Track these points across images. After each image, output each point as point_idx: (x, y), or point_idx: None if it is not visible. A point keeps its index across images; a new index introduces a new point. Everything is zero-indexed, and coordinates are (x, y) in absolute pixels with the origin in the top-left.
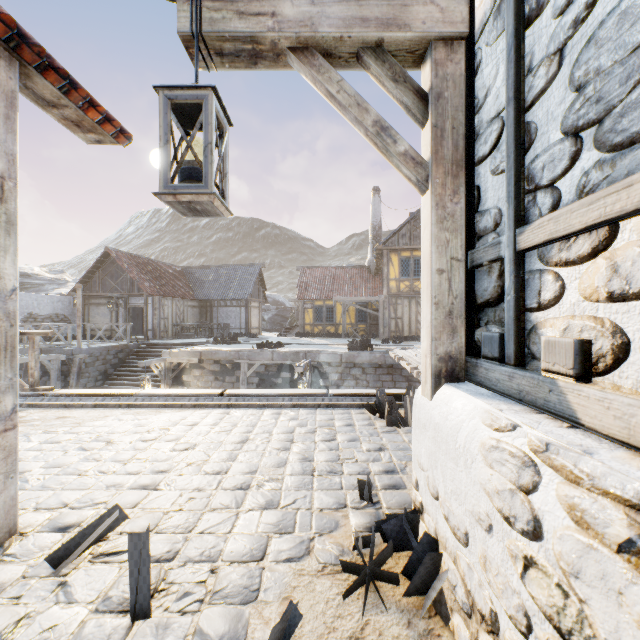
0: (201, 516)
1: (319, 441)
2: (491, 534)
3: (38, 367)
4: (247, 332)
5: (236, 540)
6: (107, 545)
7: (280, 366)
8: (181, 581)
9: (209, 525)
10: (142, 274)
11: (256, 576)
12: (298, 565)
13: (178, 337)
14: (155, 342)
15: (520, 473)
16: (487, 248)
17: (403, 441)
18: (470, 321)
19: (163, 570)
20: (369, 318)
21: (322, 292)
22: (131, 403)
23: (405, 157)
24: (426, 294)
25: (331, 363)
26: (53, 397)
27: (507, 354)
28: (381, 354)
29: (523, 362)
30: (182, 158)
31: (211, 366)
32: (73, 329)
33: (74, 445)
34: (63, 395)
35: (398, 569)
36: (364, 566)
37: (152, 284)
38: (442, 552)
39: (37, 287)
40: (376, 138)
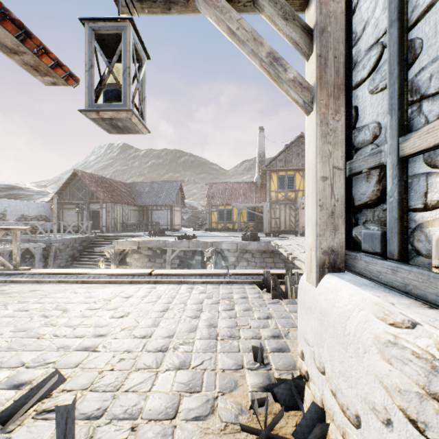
0: (128, 375)
1: (221, 310)
2: (390, 429)
3: (19, 253)
4: (172, 228)
5: (154, 398)
6: (49, 402)
7: (194, 252)
8: (106, 438)
9: (133, 384)
10: (99, 188)
11: (169, 434)
12: (204, 424)
13: (124, 231)
14: (108, 235)
15: (431, 378)
16: (367, 157)
17: (285, 311)
18: (348, 220)
19: (92, 427)
20: (256, 218)
21: (223, 200)
22: (85, 280)
23: (294, 83)
24: (311, 198)
25: (230, 250)
26: (29, 275)
27: (389, 250)
28: (265, 243)
29: (406, 257)
30: (104, 81)
31: (146, 251)
32: (52, 226)
33: (38, 313)
34: (37, 273)
35: (288, 429)
36: (260, 430)
37: (106, 194)
38: (329, 422)
39: (28, 197)
40: (269, 67)
